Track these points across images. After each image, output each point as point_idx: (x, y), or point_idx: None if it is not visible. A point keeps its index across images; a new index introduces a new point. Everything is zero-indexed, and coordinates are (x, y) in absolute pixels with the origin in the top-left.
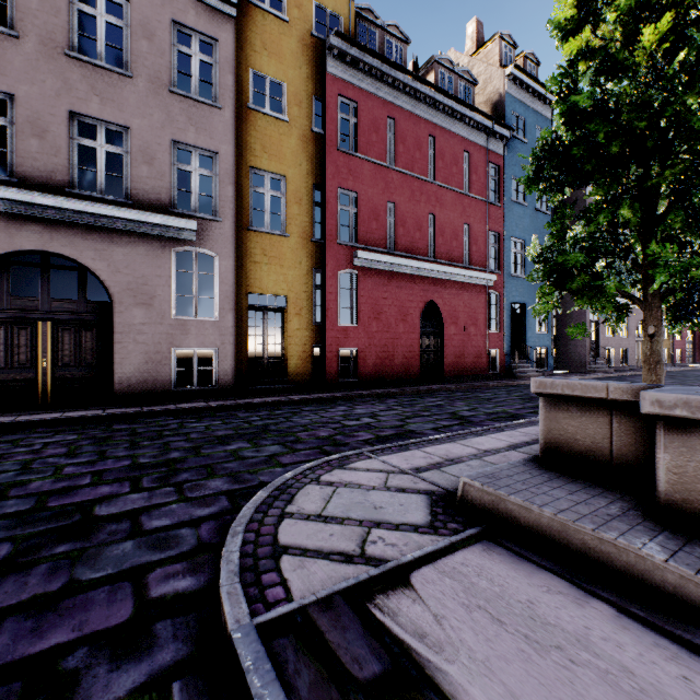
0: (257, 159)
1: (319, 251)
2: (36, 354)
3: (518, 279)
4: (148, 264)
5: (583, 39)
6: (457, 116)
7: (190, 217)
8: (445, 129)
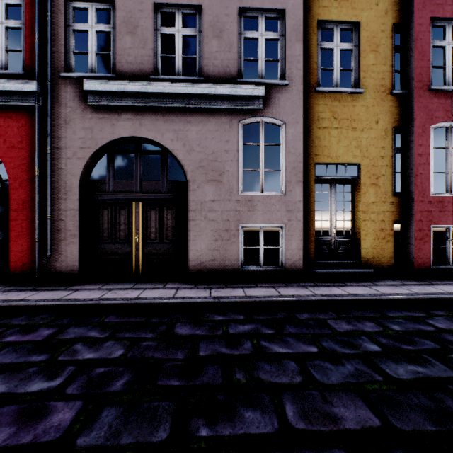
0: (325, 10)
1: (401, 104)
2: (131, 231)
3: None
4: (217, 139)
5: None
6: None
7: (256, 85)
8: None
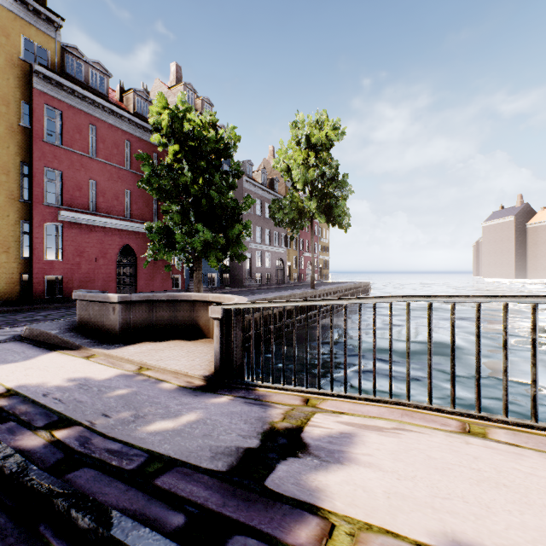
0: None
1: (28, 208)
2: None
3: None
4: None
5: (156, 139)
6: (148, 131)
7: None
8: (139, 137)
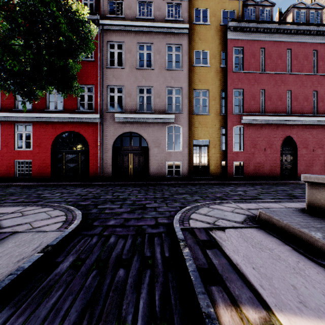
0: (196, 85)
1: (224, 118)
2: (129, 164)
3: None
4: (158, 132)
5: None
6: (307, 32)
7: (172, 113)
8: (298, 42)
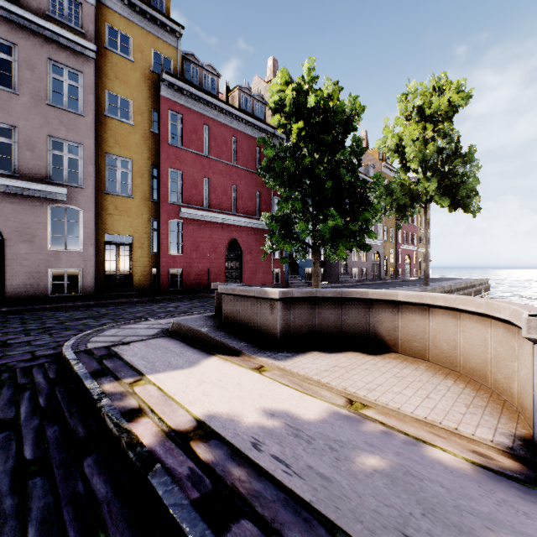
0: (111, 148)
1: (156, 207)
2: None
3: None
4: (31, 215)
5: (276, 120)
6: (252, 125)
7: (62, 185)
8: (244, 133)
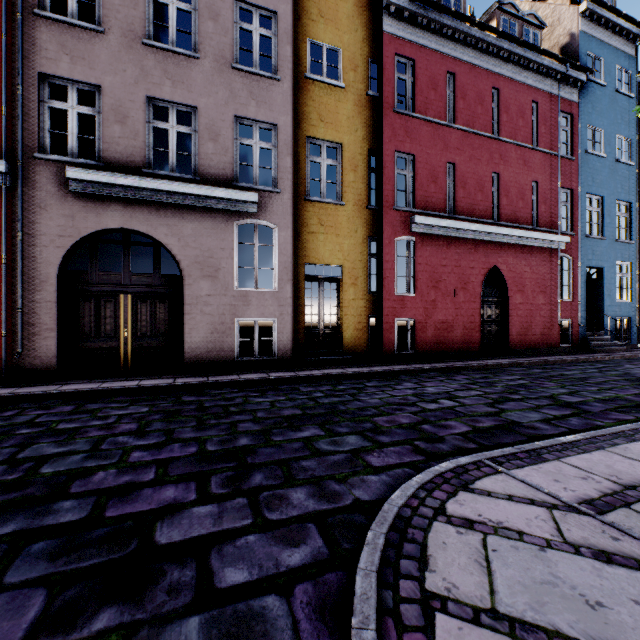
0: (313, 128)
1: (375, 218)
2: (119, 325)
3: (595, 240)
4: (213, 237)
5: None
6: (524, 63)
7: (251, 189)
8: (510, 79)
